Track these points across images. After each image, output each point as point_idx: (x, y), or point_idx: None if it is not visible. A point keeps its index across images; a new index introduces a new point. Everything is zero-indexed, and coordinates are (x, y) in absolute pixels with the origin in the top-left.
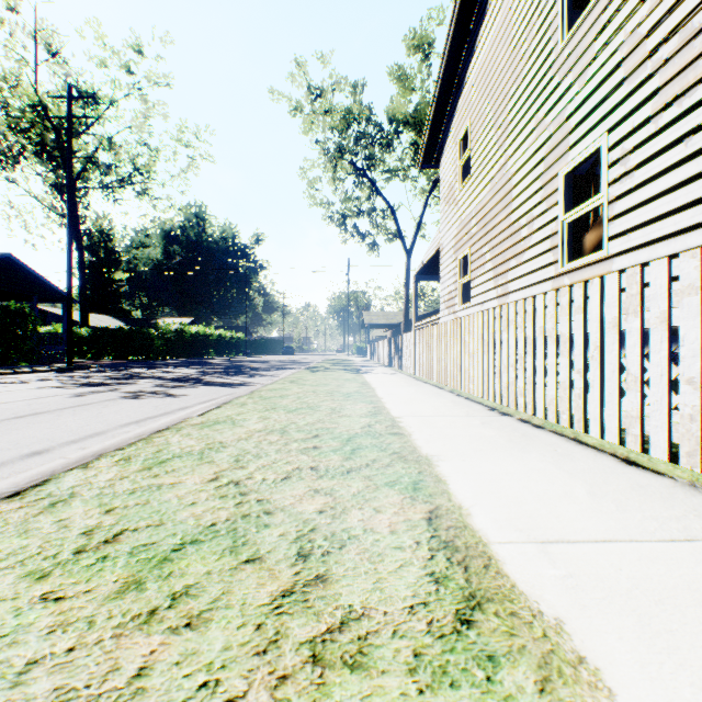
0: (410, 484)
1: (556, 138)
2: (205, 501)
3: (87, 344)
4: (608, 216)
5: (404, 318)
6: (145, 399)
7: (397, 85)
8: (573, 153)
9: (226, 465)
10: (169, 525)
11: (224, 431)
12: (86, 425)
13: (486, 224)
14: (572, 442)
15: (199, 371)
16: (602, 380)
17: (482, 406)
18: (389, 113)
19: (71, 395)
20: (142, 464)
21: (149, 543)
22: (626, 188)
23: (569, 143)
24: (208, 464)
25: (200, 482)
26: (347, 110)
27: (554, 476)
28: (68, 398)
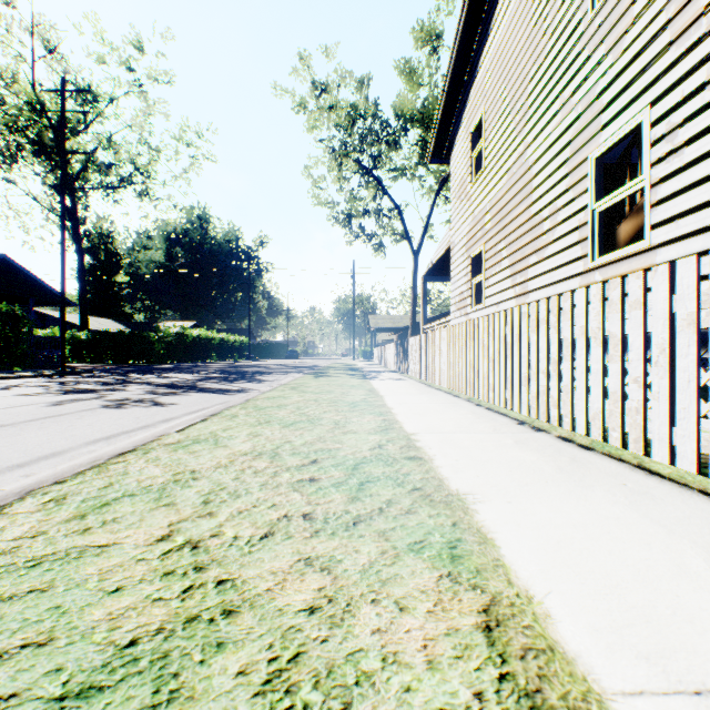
0: (445, 547)
1: (585, 119)
2: (137, 585)
3: (86, 348)
4: (650, 201)
5: (411, 321)
6: (128, 409)
7: (404, 79)
8: (605, 133)
9: (189, 511)
10: (58, 645)
11: (201, 454)
12: (46, 441)
13: (502, 218)
14: (639, 471)
15: (197, 376)
16: (671, 391)
17: (508, 419)
18: (396, 109)
19: (49, 404)
20: (75, 508)
21: (3, 696)
22: (674, 167)
23: (601, 122)
24: (166, 508)
25: (143, 542)
26: (352, 106)
27: (644, 531)
28: (43, 408)
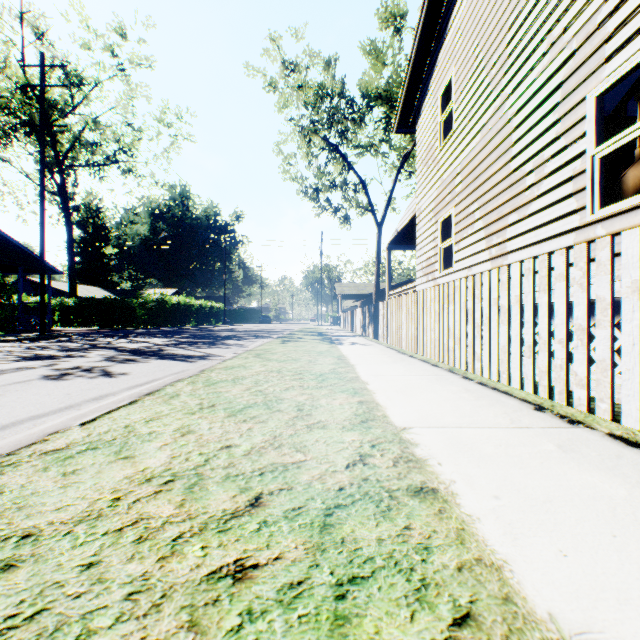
0: None
1: (582, 54)
2: None
3: (73, 314)
4: None
5: (375, 288)
6: (67, 381)
7: (369, 59)
8: (612, 64)
9: None
10: None
11: (77, 479)
12: None
13: (475, 178)
14: None
15: (168, 340)
16: None
17: (517, 400)
18: (362, 87)
19: None
20: None
21: None
22: None
23: (606, 53)
24: None
25: None
26: (320, 85)
27: None
28: None
